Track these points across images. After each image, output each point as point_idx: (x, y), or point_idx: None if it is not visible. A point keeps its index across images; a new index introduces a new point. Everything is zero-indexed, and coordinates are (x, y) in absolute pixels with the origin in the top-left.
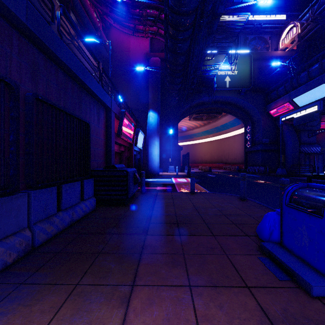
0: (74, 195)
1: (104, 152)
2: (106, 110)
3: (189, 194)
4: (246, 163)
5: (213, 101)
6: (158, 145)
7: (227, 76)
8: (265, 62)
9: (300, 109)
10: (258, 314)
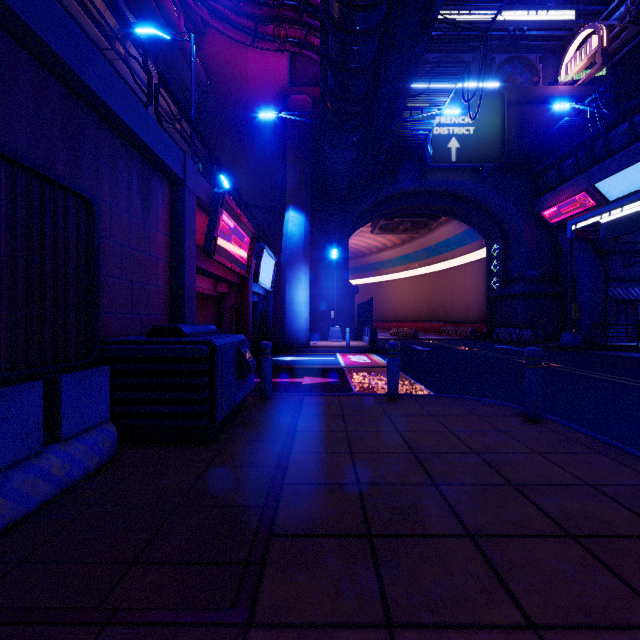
0: (6, 432)
1: (165, 293)
2: (171, 186)
3: (385, 400)
4: (490, 321)
5: (421, 192)
6: (306, 282)
7: (452, 138)
8: (533, 109)
9: (617, 205)
10: None
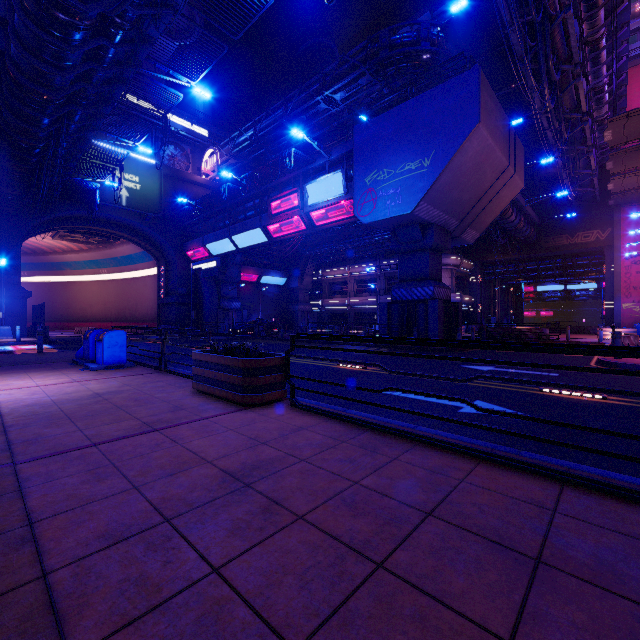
0: None
1: None
2: None
3: (35, 353)
4: (160, 321)
5: (100, 219)
6: None
7: (123, 188)
8: (182, 185)
9: (206, 261)
10: (51, 368)
